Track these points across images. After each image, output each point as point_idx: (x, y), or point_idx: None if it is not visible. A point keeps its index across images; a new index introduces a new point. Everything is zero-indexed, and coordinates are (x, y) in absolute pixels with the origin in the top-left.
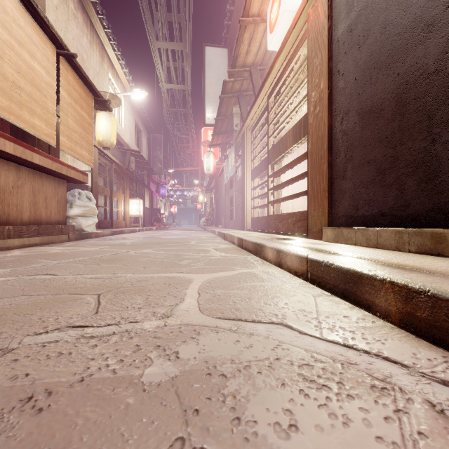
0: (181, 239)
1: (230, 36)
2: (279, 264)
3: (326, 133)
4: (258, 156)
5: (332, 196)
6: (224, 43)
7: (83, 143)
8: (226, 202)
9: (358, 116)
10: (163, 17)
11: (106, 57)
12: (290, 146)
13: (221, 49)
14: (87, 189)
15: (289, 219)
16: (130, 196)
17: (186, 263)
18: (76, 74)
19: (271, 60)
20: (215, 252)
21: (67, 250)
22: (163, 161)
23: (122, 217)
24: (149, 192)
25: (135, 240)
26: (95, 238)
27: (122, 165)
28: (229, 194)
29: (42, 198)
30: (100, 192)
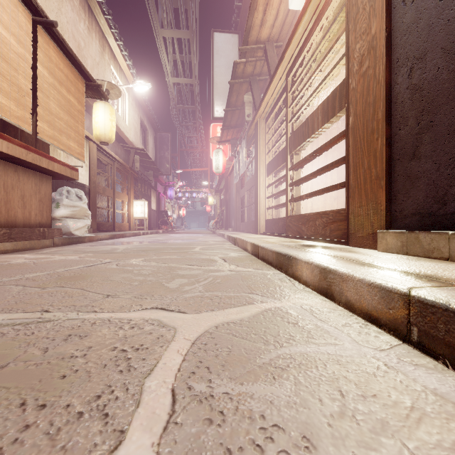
0: (184, 244)
1: (241, 19)
2: (326, 292)
3: (382, 95)
4: (274, 148)
5: (392, 186)
6: (234, 28)
7: (70, 133)
8: (236, 203)
9: (445, 55)
10: (168, 1)
11: (108, 48)
12: (318, 128)
13: (231, 35)
14: (84, 189)
15: (317, 221)
16: (137, 197)
17: (177, 285)
18: (61, 50)
19: (290, 32)
20: (222, 264)
21: (36, 259)
22: (170, 161)
23: (126, 220)
24: (155, 194)
25: (132, 245)
26: (88, 243)
27: (125, 164)
28: (240, 194)
29: (17, 196)
30: (100, 192)
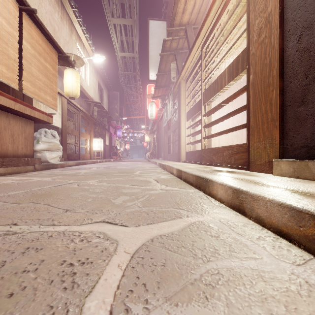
0: (128, 169)
1: (168, 10)
2: (238, 208)
3: (276, 57)
4: (192, 101)
5: (284, 126)
6: (163, 17)
7: (47, 90)
8: (165, 140)
9: None
10: None
11: (75, 31)
12: (225, 85)
13: (161, 22)
14: (58, 130)
15: (224, 152)
16: (95, 136)
17: (121, 201)
18: (40, 31)
19: (203, 17)
20: (155, 185)
21: (20, 180)
22: (118, 111)
23: (87, 152)
24: (108, 134)
25: (90, 170)
26: (60, 168)
27: (87, 113)
28: (167, 134)
29: (8, 135)
30: (69, 133)
